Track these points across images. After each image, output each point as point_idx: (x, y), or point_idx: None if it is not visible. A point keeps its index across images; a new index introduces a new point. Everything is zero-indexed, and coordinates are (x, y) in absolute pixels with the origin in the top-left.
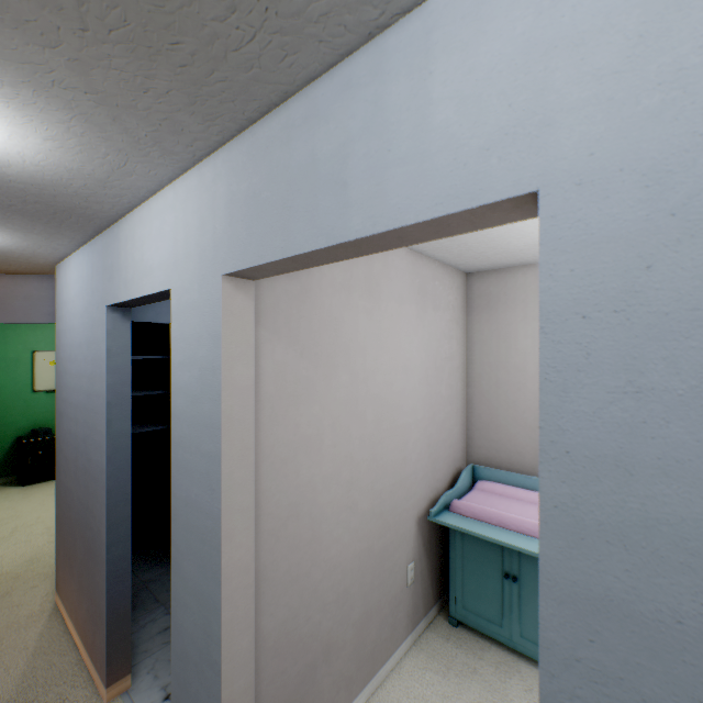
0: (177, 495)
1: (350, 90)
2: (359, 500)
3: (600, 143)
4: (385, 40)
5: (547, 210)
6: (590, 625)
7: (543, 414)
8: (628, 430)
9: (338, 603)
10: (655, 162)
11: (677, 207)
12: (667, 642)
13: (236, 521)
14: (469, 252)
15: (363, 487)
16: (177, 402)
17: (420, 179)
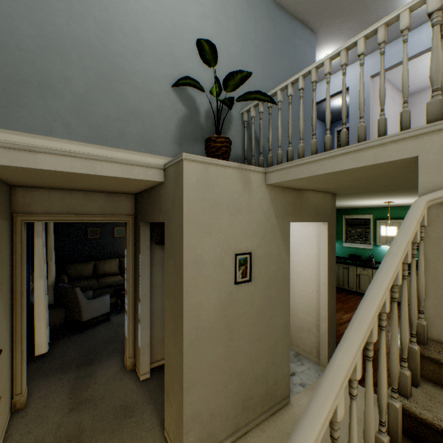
0: (351, 125)
1: None
2: None
3: None
4: (412, 32)
5: None
6: None
7: None
8: None
9: None
10: None
11: None
12: None
13: (370, 120)
14: (409, 82)
15: None
16: (351, 107)
17: (418, 48)
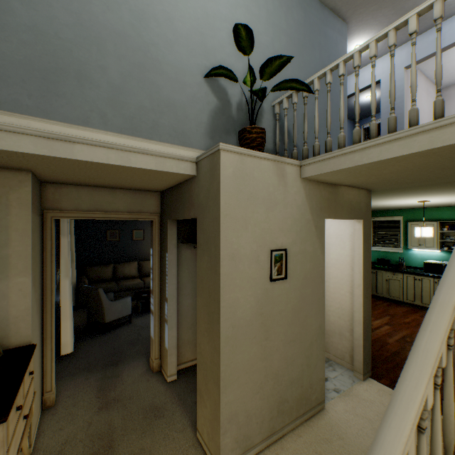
0: (383, 120)
1: (444, 26)
2: None
3: None
4: (452, 18)
5: None
6: None
7: None
8: None
9: None
10: None
11: None
12: None
13: (404, 114)
14: (445, 74)
15: None
16: (383, 101)
17: None
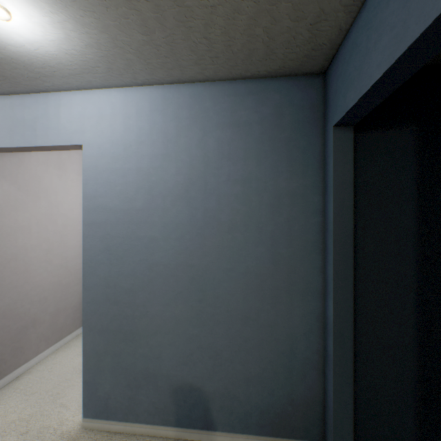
0: None
1: (38, 103)
2: (54, 259)
3: (92, 138)
4: (49, 95)
5: (84, 149)
6: (91, 228)
7: (84, 189)
8: (96, 190)
9: (41, 302)
10: (99, 144)
11: (102, 153)
12: (101, 225)
13: None
14: None
15: (56, 253)
16: None
17: (58, 135)
